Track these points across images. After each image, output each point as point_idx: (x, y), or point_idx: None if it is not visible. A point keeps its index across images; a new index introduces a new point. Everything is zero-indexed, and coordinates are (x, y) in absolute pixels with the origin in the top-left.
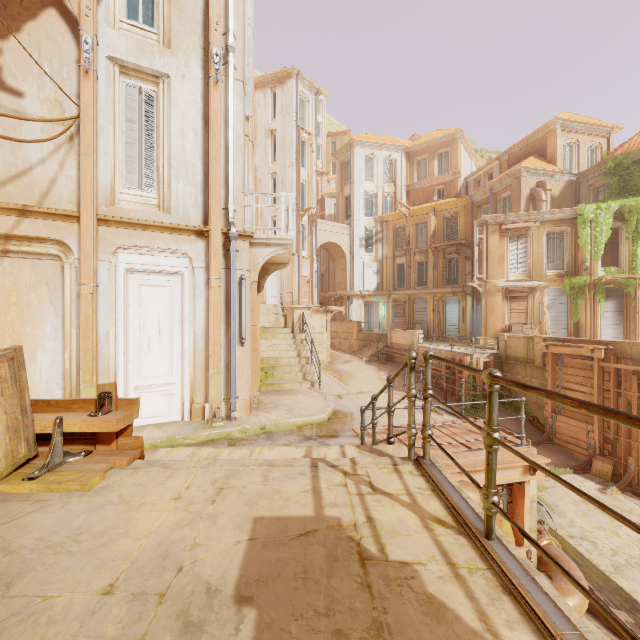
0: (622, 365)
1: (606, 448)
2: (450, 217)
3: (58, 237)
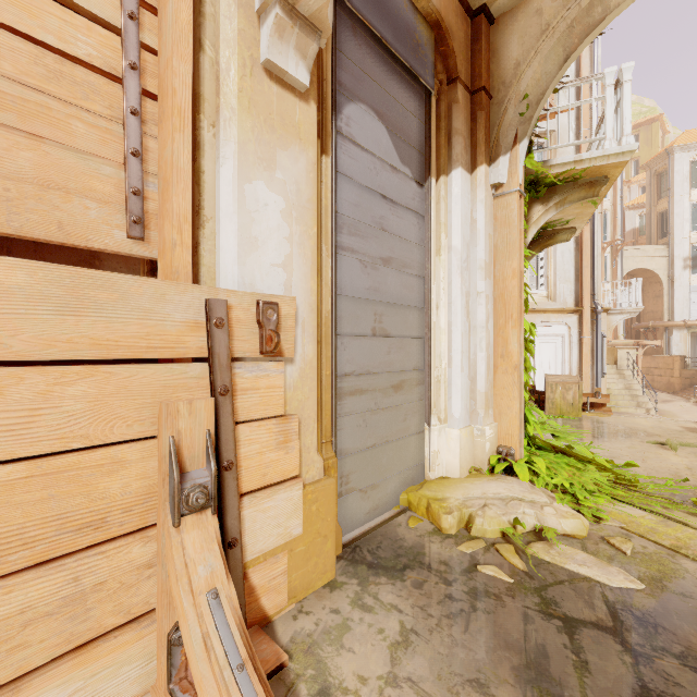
0: None
1: None
2: None
3: None
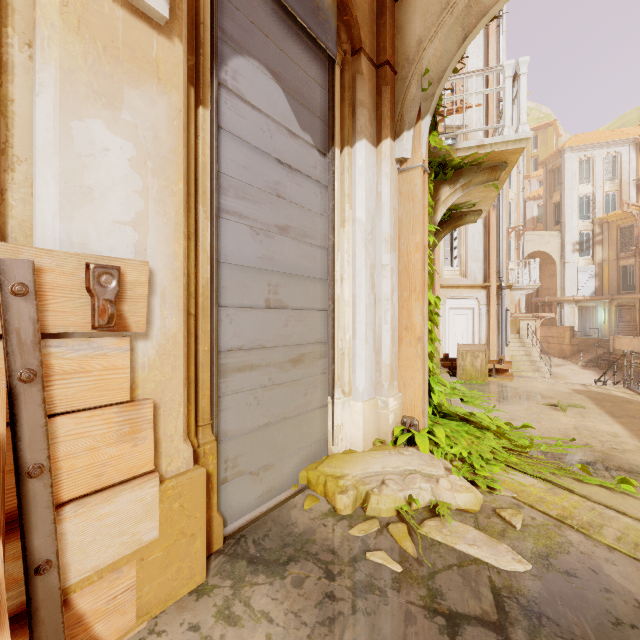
0: None
1: None
2: None
3: None
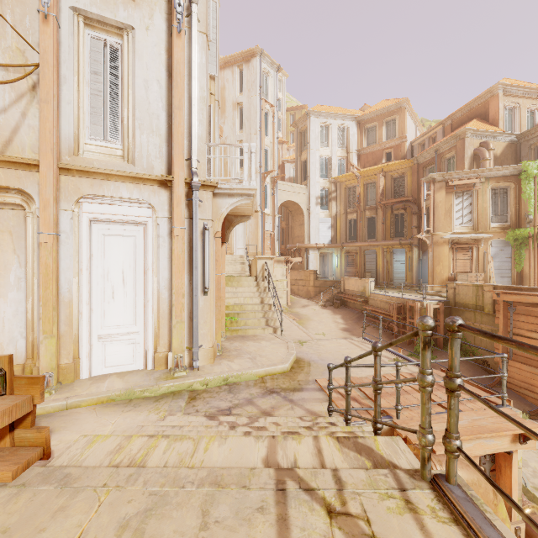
0: None
1: None
2: (397, 177)
3: (19, 186)
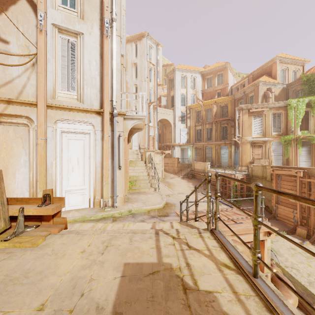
0: (311, 180)
1: (303, 221)
2: (223, 106)
3: (26, 115)
